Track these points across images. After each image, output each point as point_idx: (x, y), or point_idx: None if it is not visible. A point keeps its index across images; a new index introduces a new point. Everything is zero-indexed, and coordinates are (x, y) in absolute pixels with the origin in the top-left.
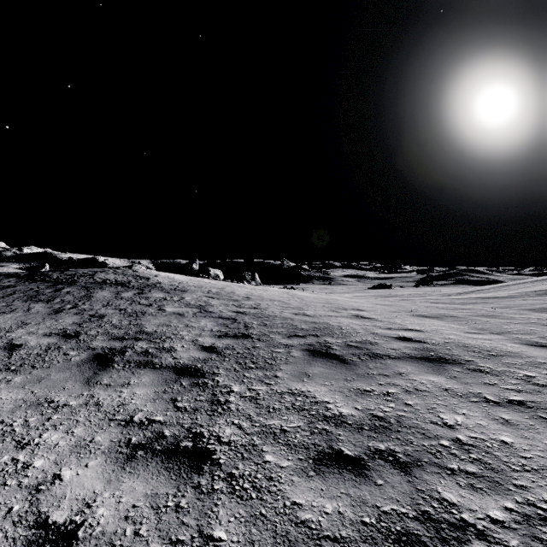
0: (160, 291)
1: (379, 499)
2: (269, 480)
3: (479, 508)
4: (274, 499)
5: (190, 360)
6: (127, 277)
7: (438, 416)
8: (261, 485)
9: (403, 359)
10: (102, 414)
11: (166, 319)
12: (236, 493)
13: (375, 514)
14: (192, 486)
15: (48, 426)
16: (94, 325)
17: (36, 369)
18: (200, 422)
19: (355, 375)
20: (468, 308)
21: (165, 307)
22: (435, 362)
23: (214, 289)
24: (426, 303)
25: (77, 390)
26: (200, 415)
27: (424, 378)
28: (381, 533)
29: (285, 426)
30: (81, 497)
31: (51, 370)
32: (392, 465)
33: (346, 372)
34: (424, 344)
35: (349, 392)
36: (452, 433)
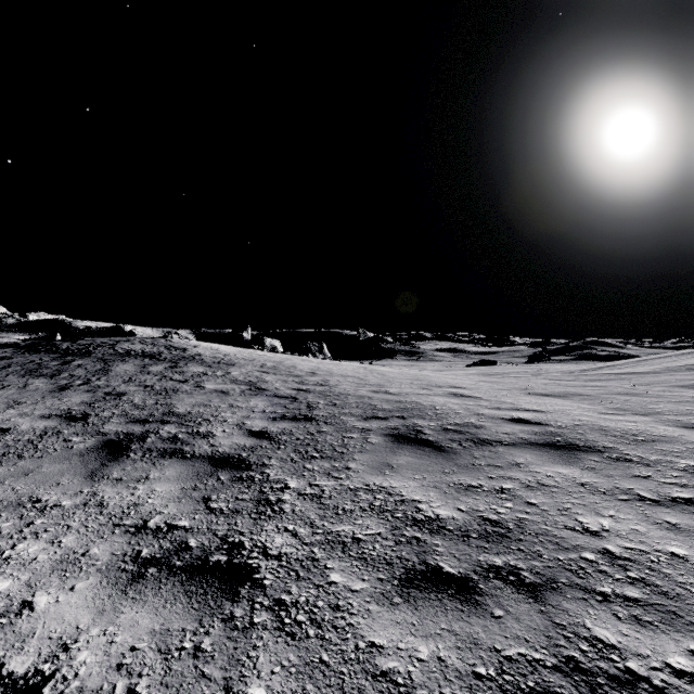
0: (199, 365)
1: (499, 638)
2: (335, 610)
3: (652, 652)
4: (342, 638)
5: (232, 448)
6: (158, 347)
7: (574, 519)
8: (322, 616)
9: (520, 446)
10: (106, 517)
11: (204, 397)
12: (285, 629)
13: (494, 661)
14: (222, 619)
15: (26, 533)
16: (109, 405)
17: (23, 459)
18: (240, 528)
19: (455, 466)
20: (600, 386)
21: (204, 383)
22: (564, 450)
23: (269, 362)
24: (543, 380)
25: (75, 486)
26: (241, 519)
27: (550, 469)
28: (505, 692)
29: (359, 533)
30: (57, 634)
31: (44, 461)
32: (515, 588)
33: (443, 462)
34: (547, 426)
35: (448, 488)
36: (598, 543)
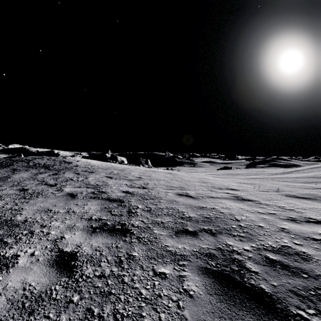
0: (72, 173)
1: None
2: None
3: None
4: None
5: (11, 300)
6: (55, 162)
7: None
8: None
9: None
10: None
11: (54, 201)
12: None
13: None
14: None
15: None
16: None
17: None
18: None
19: None
20: None
21: (65, 187)
22: None
23: (116, 170)
24: (277, 182)
25: None
26: None
27: None
28: None
29: None
30: None
31: None
32: None
33: None
34: None
35: None
36: None
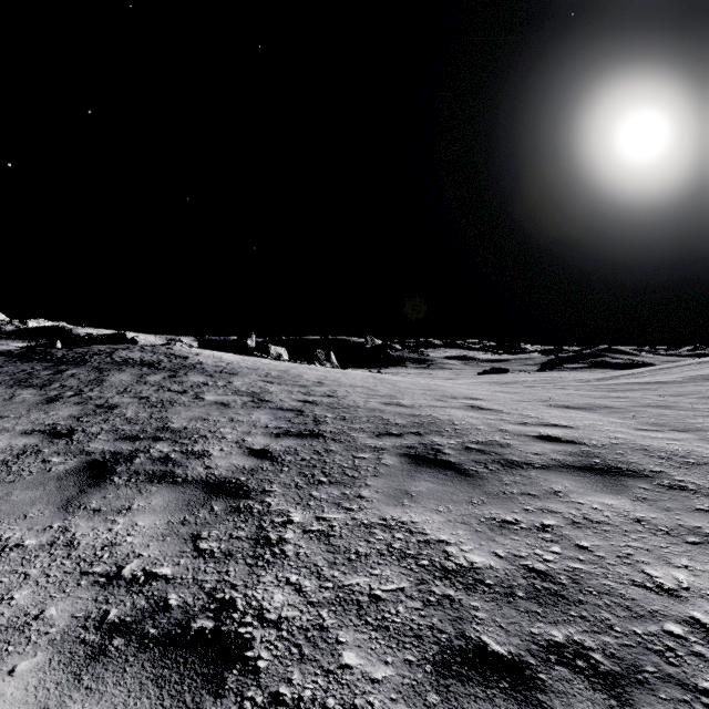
0: (200, 374)
1: None
2: None
3: None
4: None
5: (230, 470)
6: (158, 356)
7: (641, 571)
8: None
9: (555, 469)
10: (73, 562)
11: (203, 410)
12: None
13: None
14: None
15: None
16: (99, 419)
17: None
18: (232, 579)
19: (484, 495)
20: (626, 397)
21: (204, 394)
22: (606, 474)
23: (274, 371)
24: (563, 391)
25: (45, 519)
26: (234, 566)
27: (595, 500)
28: None
29: (377, 588)
30: None
31: (15, 486)
32: (588, 680)
33: (469, 489)
34: (581, 445)
35: (479, 525)
36: (680, 608)
